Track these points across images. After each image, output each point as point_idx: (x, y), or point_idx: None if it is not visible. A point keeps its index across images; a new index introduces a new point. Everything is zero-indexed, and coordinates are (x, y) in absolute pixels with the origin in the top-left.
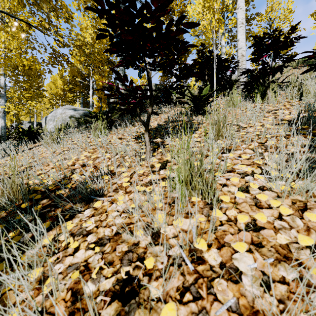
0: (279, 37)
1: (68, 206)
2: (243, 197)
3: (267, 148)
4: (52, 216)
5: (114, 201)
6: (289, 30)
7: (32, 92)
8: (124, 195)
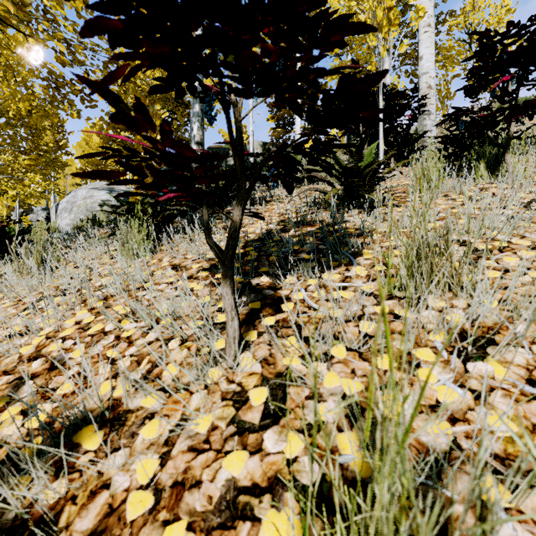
0: None
1: None
2: None
3: None
4: None
5: None
6: None
7: (36, 156)
8: None
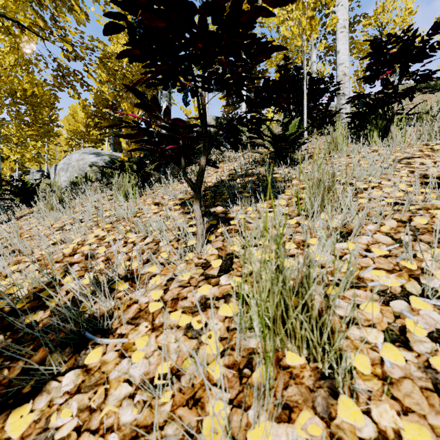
0: (413, 41)
1: (38, 355)
2: (401, 363)
3: (417, 233)
4: (0, 381)
5: (127, 350)
6: (429, 30)
7: (37, 128)
8: (148, 336)
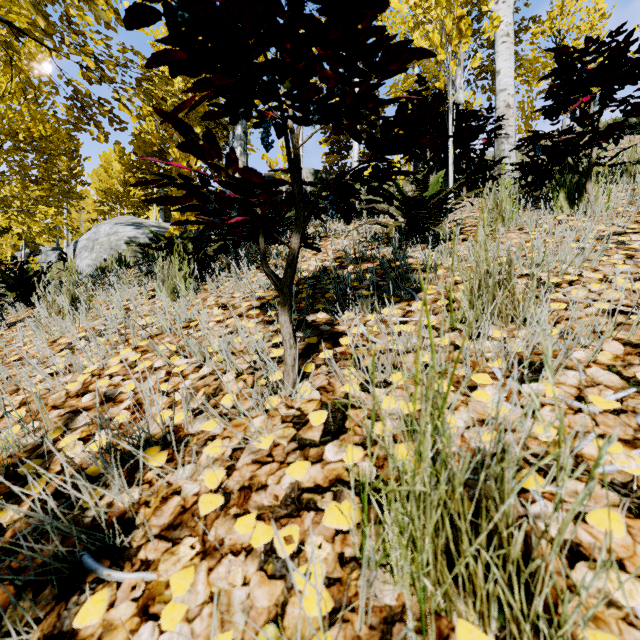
0: (625, 50)
1: None
2: None
3: None
4: None
5: (153, 599)
6: None
7: (49, 186)
8: (195, 569)
